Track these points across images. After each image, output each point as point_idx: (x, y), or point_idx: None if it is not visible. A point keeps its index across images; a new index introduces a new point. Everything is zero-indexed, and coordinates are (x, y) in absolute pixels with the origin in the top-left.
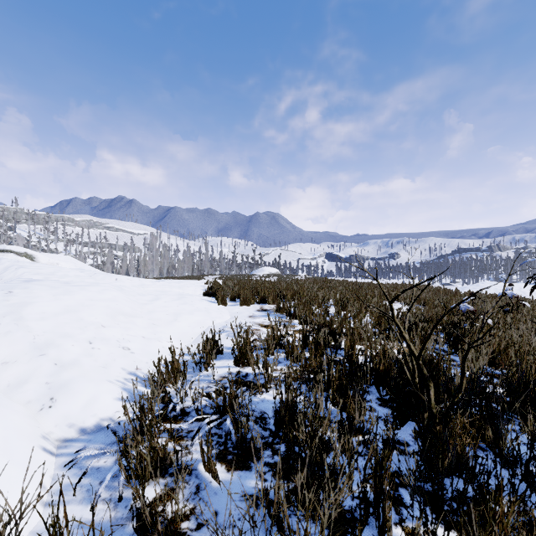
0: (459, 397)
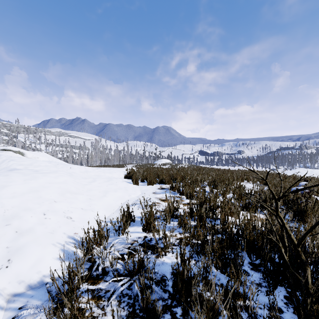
0: (318, 268)
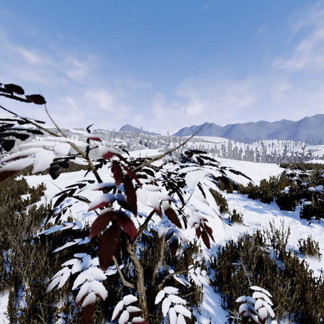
0: None
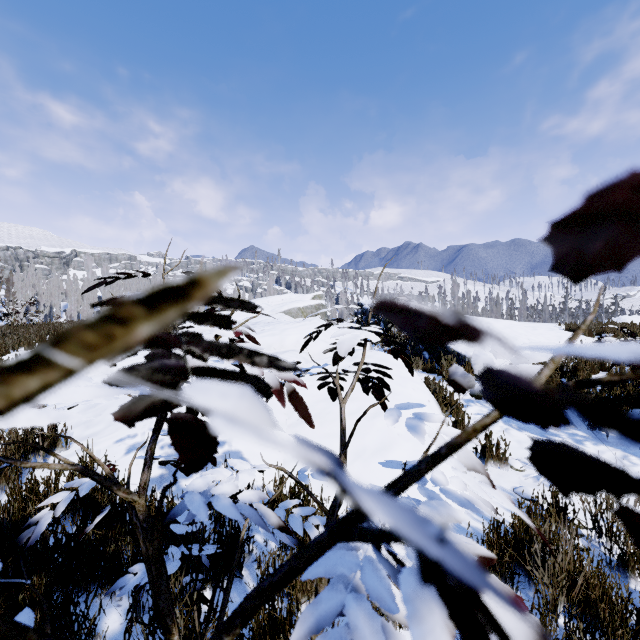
0: None
